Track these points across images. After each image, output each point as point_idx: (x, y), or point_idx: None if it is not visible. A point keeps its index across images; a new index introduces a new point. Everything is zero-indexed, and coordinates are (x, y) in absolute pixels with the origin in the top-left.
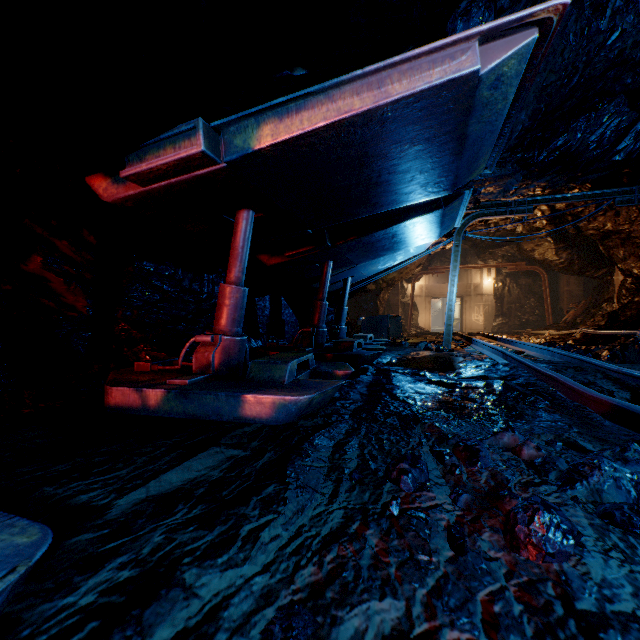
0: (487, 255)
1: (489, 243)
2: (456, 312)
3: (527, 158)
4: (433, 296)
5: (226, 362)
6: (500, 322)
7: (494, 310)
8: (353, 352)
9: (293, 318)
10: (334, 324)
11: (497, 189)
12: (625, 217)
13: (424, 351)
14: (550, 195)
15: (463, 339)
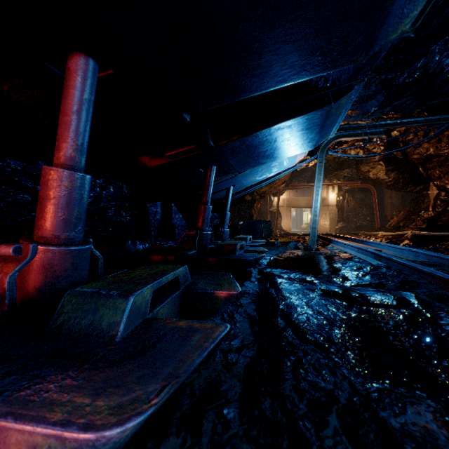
0: (333, 176)
1: (335, 166)
2: (305, 219)
3: (390, 79)
4: (292, 206)
5: (47, 285)
6: (341, 226)
7: (337, 217)
8: (236, 256)
9: (183, 222)
10: (218, 227)
11: (357, 112)
12: (446, 143)
13: (295, 250)
14: (398, 120)
15: (320, 239)
